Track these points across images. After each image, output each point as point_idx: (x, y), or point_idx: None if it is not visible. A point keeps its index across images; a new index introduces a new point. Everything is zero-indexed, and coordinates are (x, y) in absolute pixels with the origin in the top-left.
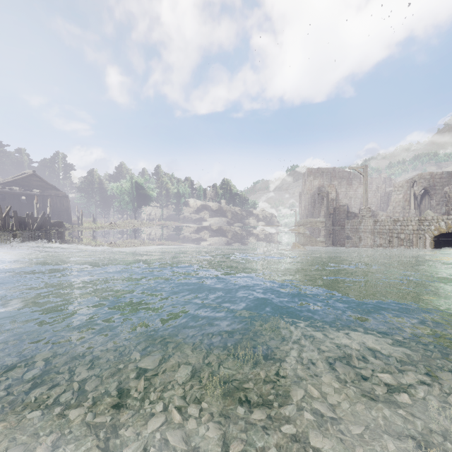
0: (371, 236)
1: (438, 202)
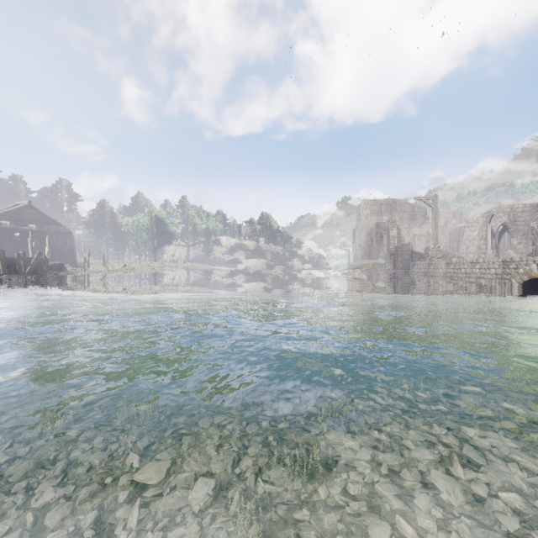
0: (443, 282)
1: (519, 240)
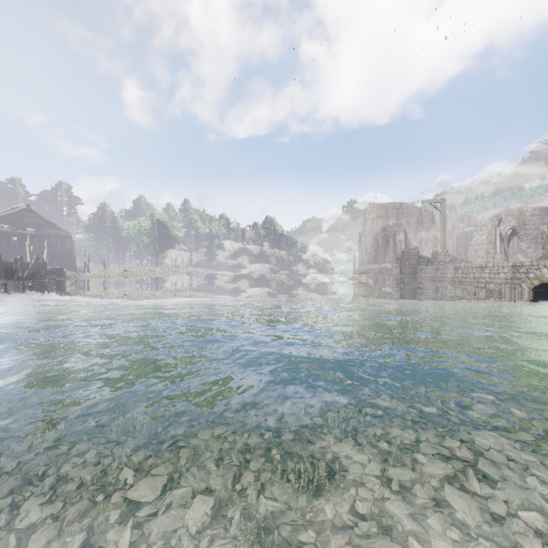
0: (451, 287)
1: (529, 244)
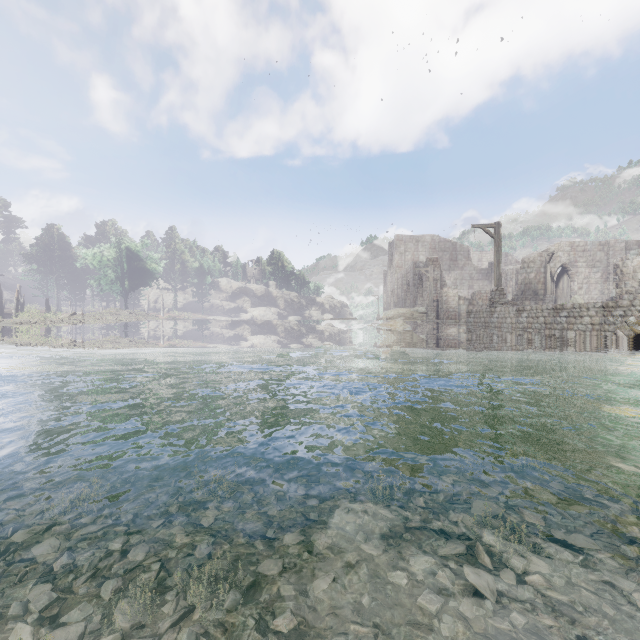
0: (512, 335)
1: (580, 285)
